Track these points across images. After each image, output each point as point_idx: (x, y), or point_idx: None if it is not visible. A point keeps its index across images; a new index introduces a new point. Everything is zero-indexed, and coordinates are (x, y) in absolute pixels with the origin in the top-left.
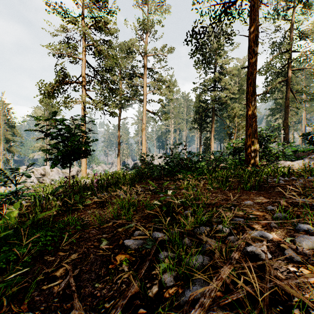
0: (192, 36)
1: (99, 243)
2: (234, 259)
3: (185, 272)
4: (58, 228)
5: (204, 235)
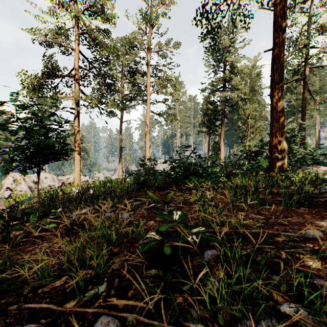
0: (203, 15)
1: None
2: None
3: None
4: None
5: None
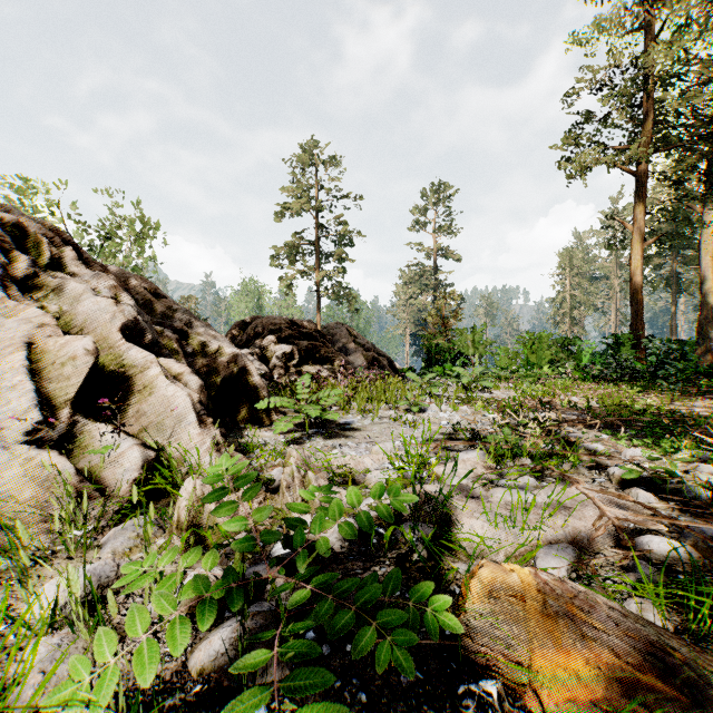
0: None
1: None
2: None
3: None
4: None
5: None
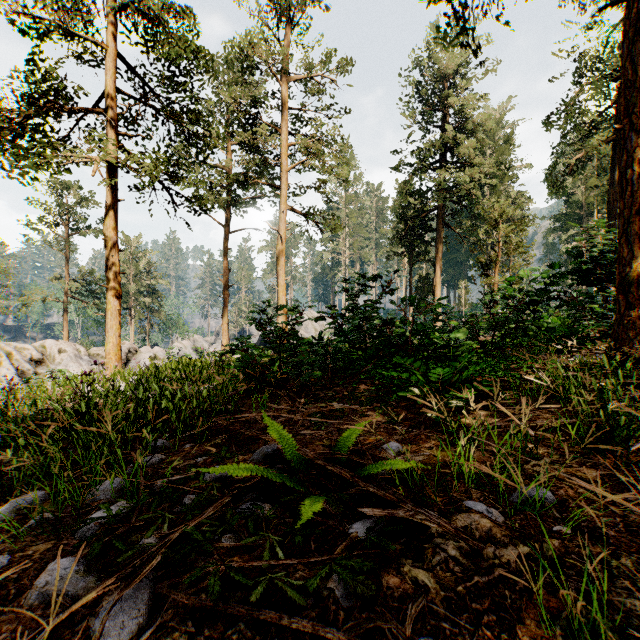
0: None
1: None
2: None
3: None
4: None
5: None
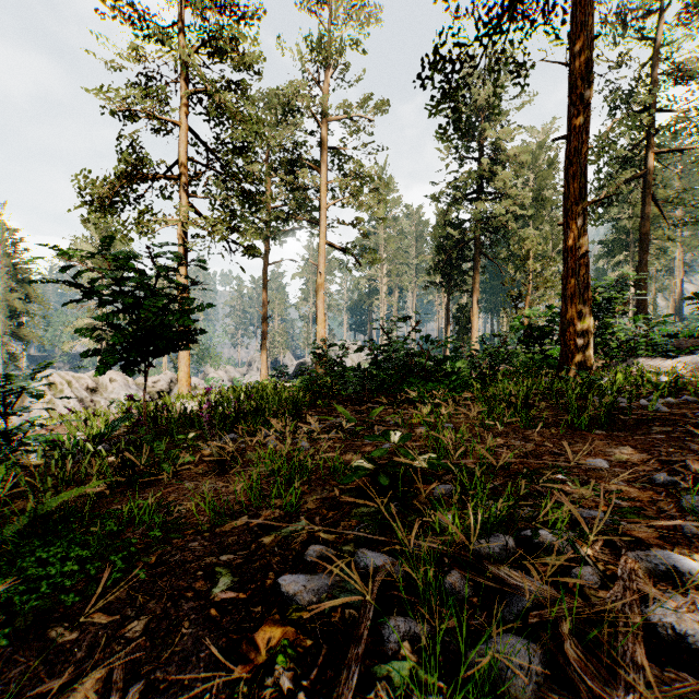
0: (434, 67)
1: (209, 582)
2: (636, 668)
3: (471, 695)
4: (101, 537)
5: (524, 579)
